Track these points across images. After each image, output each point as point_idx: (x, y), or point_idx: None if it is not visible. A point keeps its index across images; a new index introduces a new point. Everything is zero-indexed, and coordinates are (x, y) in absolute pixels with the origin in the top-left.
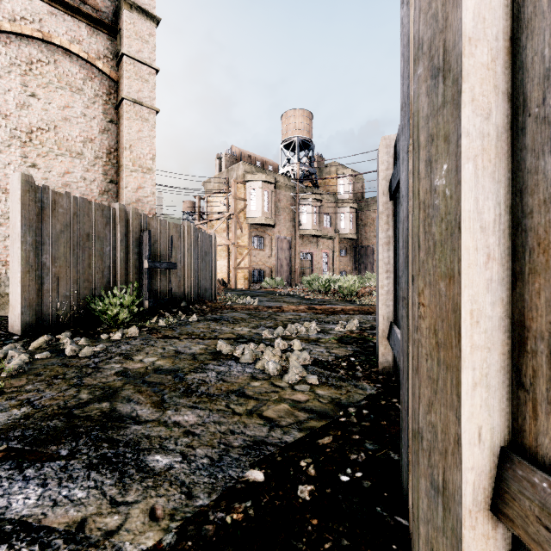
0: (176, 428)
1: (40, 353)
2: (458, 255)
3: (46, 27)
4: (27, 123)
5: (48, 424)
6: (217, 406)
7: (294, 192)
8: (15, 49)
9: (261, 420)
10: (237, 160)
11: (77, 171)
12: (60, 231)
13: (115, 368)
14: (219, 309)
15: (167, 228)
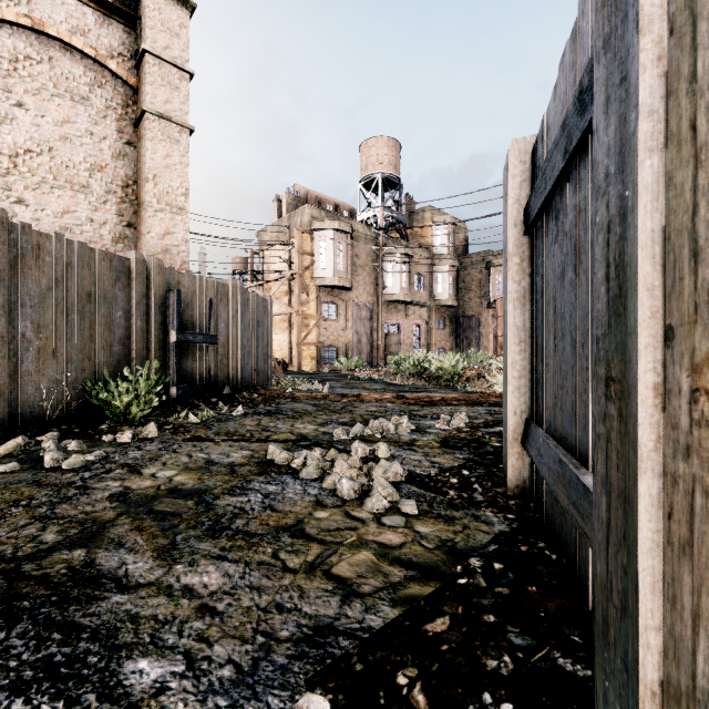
0: (186, 599)
1: (6, 464)
2: None
3: (37, 12)
4: (11, 143)
5: None
6: (258, 556)
7: (376, 245)
8: None
9: (328, 583)
10: (301, 203)
11: (82, 210)
12: (47, 288)
13: (112, 487)
14: (276, 398)
15: (204, 288)
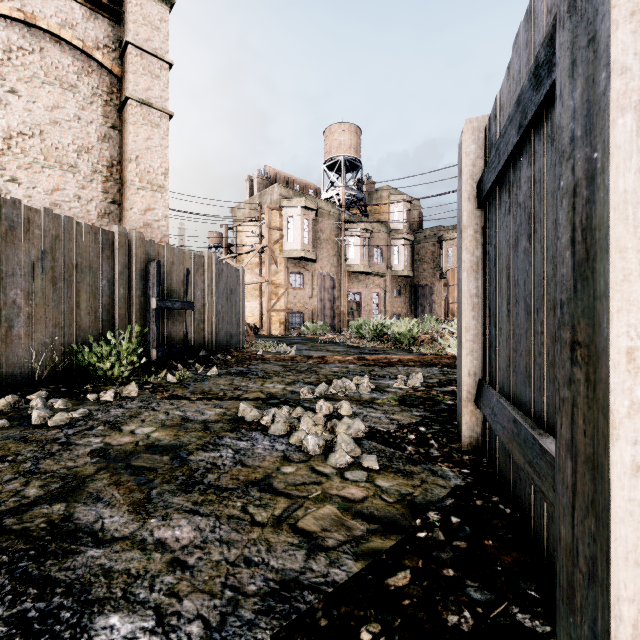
0: (158, 553)
1: None
2: None
3: (28, 7)
4: (5, 126)
5: None
6: (228, 510)
7: (338, 221)
8: None
9: (294, 537)
10: (271, 182)
11: (70, 188)
12: (36, 258)
13: (93, 443)
14: (248, 360)
15: (182, 259)
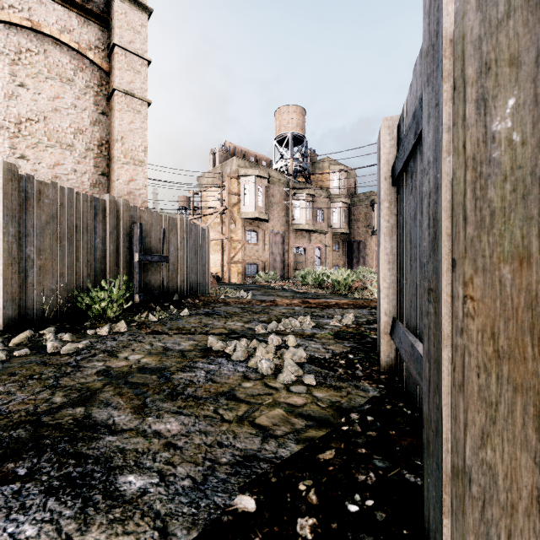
0: (156, 439)
1: (19, 350)
2: (539, 225)
3: (35, 16)
4: (16, 113)
5: (11, 434)
6: (204, 412)
7: (287, 187)
8: (4, 38)
9: (253, 429)
10: (231, 155)
11: (68, 163)
12: (46, 222)
13: (97, 366)
14: (212, 303)
15: (159, 221)
